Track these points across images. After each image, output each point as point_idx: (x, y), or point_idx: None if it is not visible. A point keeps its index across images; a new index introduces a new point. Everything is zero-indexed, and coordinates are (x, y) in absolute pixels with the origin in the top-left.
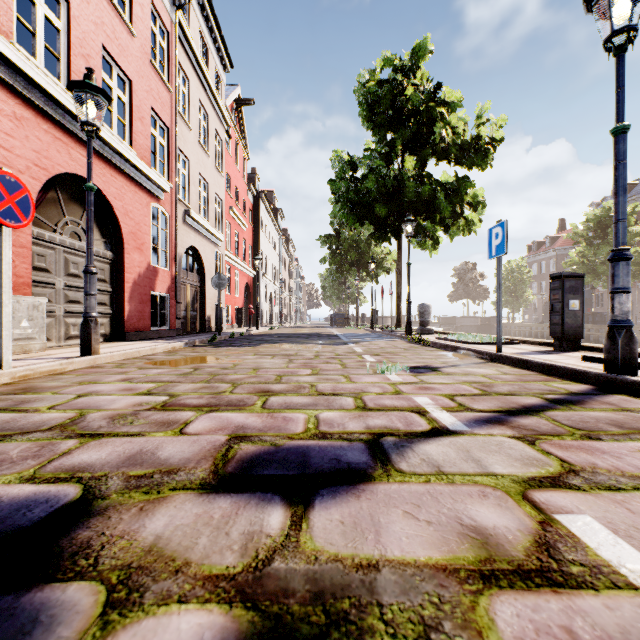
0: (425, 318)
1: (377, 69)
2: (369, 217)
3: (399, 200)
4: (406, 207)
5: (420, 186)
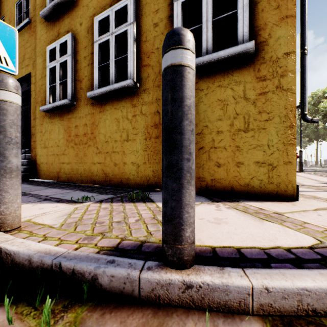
0: (326, 163)
1: (310, 100)
2: (307, 137)
3: (317, 133)
4: (319, 135)
5: (324, 131)
